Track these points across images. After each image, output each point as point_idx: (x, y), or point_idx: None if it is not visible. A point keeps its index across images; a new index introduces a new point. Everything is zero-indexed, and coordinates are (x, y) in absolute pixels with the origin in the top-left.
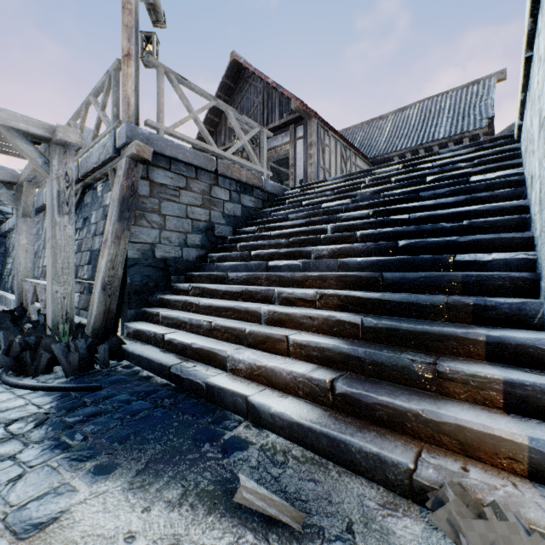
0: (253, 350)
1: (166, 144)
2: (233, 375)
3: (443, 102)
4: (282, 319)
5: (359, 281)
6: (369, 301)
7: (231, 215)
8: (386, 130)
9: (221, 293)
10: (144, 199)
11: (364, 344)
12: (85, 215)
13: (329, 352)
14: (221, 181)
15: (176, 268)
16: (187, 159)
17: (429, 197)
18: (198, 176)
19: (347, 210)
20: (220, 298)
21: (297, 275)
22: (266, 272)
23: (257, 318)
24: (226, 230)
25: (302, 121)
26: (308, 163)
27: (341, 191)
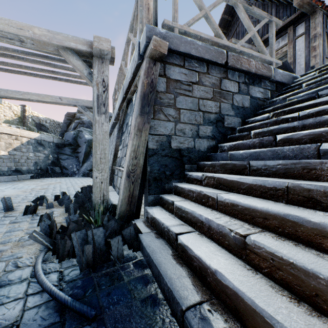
0: None
1: (180, 41)
2: None
3: None
4: None
5: None
6: None
7: (239, 106)
8: None
9: (245, 187)
10: (161, 95)
11: None
12: (127, 122)
13: None
14: (230, 74)
15: (189, 158)
16: (199, 54)
17: None
18: (209, 71)
19: None
20: (243, 193)
21: None
22: None
23: None
24: (234, 121)
25: (303, 18)
26: (311, 56)
27: None
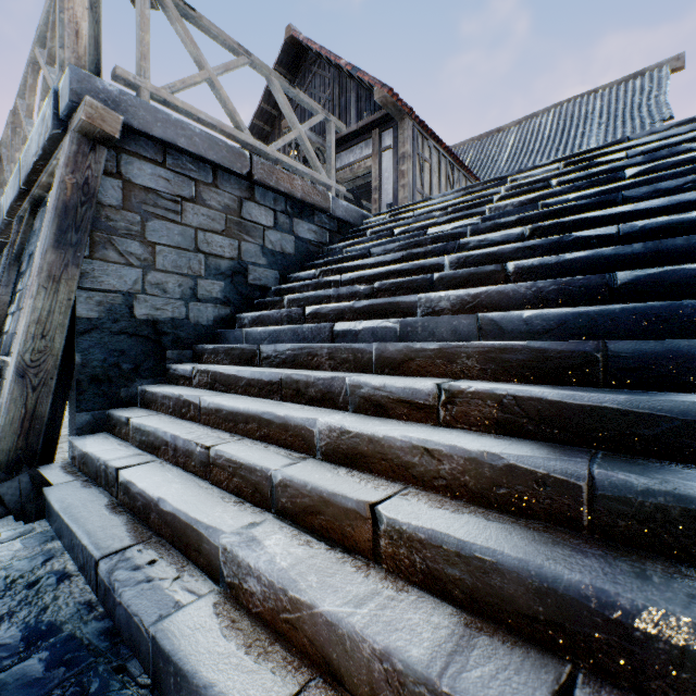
0: (288, 530)
1: (154, 116)
2: (233, 607)
3: (590, 104)
4: (359, 450)
5: (541, 361)
6: (586, 415)
7: (276, 251)
8: (507, 146)
9: (244, 383)
10: (111, 212)
11: (615, 558)
12: (31, 250)
13: (504, 579)
14: (260, 194)
15: (176, 338)
16: (196, 148)
17: (646, 198)
18: (218, 182)
19: (477, 234)
20: (241, 393)
21: (391, 348)
22: (328, 343)
23: (305, 441)
24: (267, 275)
25: (391, 123)
26: (400, 184)
27: (460, 209)
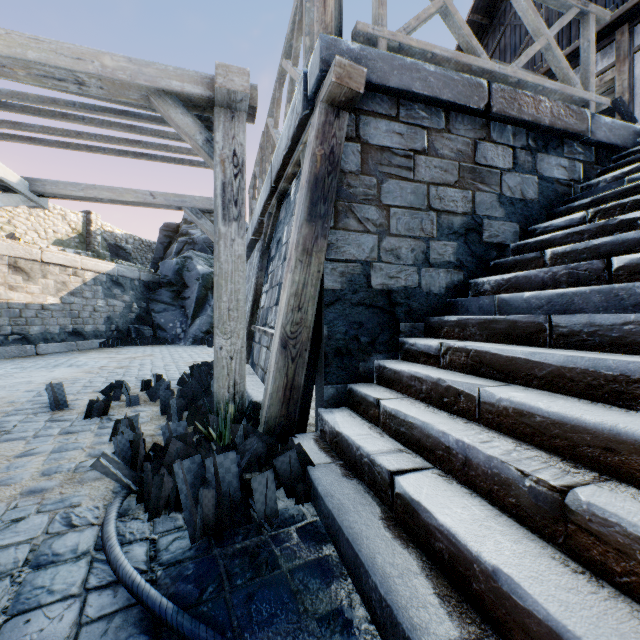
0: None
1: (390, 65)
2: None
3: None
4: None
5: None
6: None
7: (515, 198)
8: None
9: (546, 372)
10: (350, 179)
11: None
12: (278, 237)
13: None
14: (496, 131)
15: (408, 308)
16: (430, 90)
17: None
18: (450, 126)
19: None
20: (539, 386)
21: None
22: None
23: None
24: (504, 230)
25: None
26: None
27: None
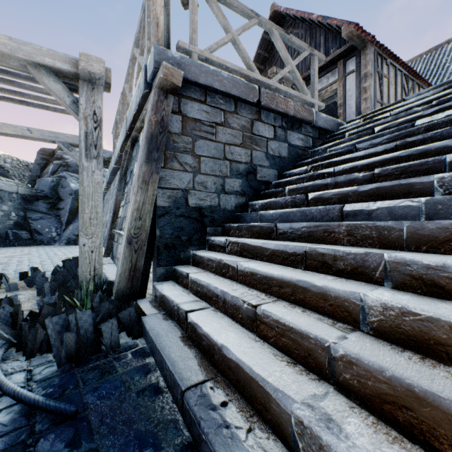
0: (362, 413)
1: (200, 70)
2: None
3: None
4: (433, 336)
5: None
6: None
7: (275, 155)
8: None
9: (269, 253)
10: (175, 137)
11: None
12: (131, 168)
13: None
14: (264, 116)
15: (212, 219)
16: (225, 88)
17: None
18: (238, 110)
19: None
20: (266, 260)
21: (431, 226)
22: (346, 222)
23: (349, 313)
24: (269, 173)
25: (353, 52)
26: (362, 98)
27: (447, 99)
